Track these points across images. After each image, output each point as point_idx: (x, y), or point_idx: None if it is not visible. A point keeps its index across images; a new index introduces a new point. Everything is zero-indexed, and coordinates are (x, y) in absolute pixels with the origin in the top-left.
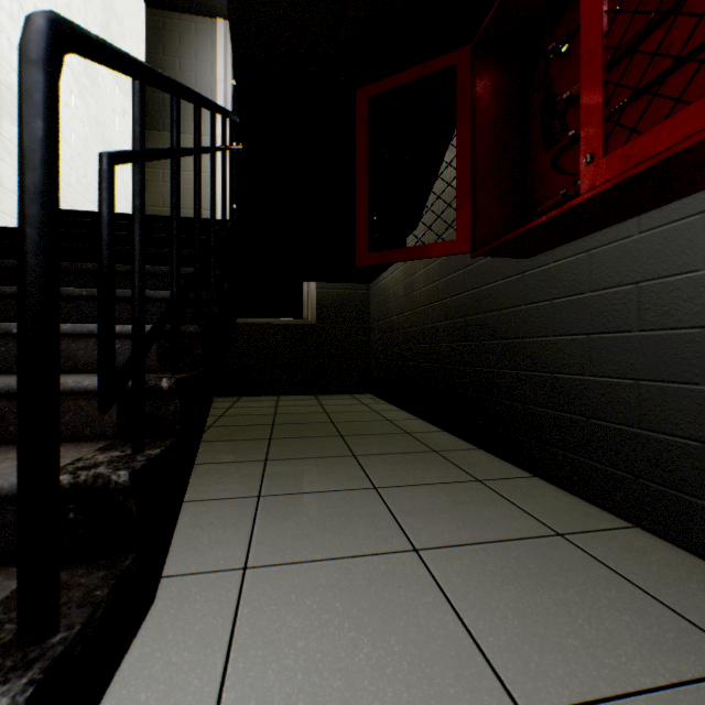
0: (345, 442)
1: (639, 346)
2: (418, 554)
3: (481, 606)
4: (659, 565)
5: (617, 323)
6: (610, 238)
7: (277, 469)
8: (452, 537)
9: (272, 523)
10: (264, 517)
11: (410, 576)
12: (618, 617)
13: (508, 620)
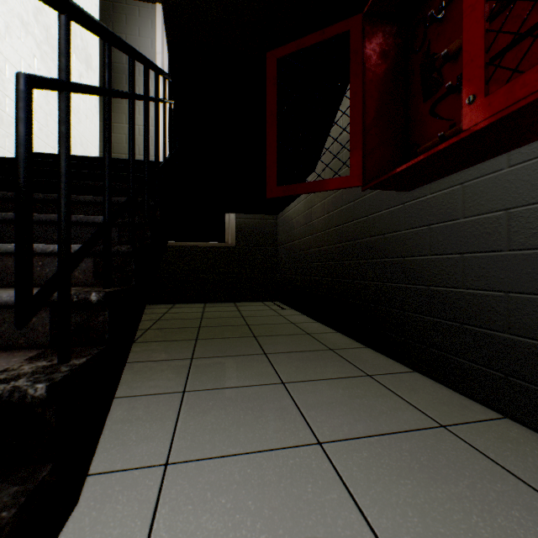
0: (257, 342)
1: (509, 263)
2: (321, 447)
3: (383, 502)
4: (533, 456)
5: (488, 244)
6: (482, 172)
7: (200, 366)
8: (350, 429)
9: (194, 418)
10: (187, 411)
11: (316, 471)
12: (508, 512)
13: (408, 518)
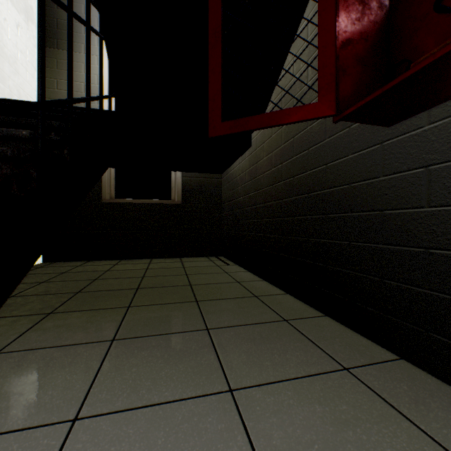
0: (199, 309)
1: None
2: None
3: None
4: None
5: None
6: None
7: (119, 356)
8: None
9: None
10: None
11: None
12: None
13: None
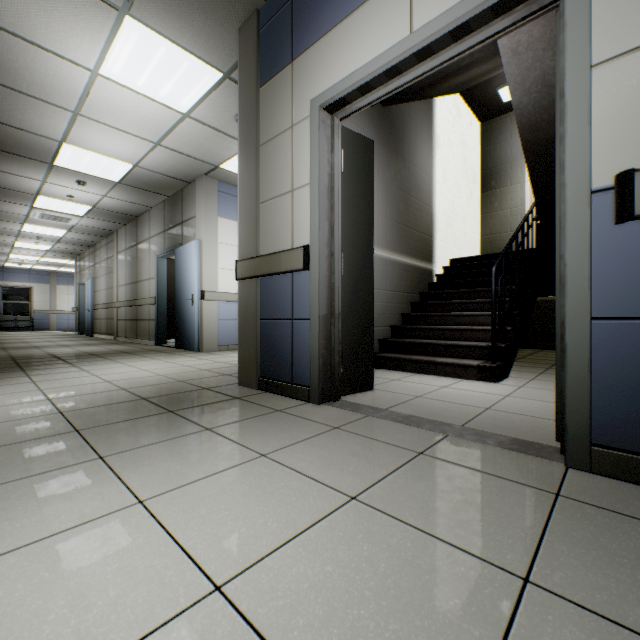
0: None
1: None
2: None
3: None
4: None
5: None
6: None
7: (552, 370)
8: None
9: (544, 376)
10: (541, 375)
11: None
12: None
13: None
